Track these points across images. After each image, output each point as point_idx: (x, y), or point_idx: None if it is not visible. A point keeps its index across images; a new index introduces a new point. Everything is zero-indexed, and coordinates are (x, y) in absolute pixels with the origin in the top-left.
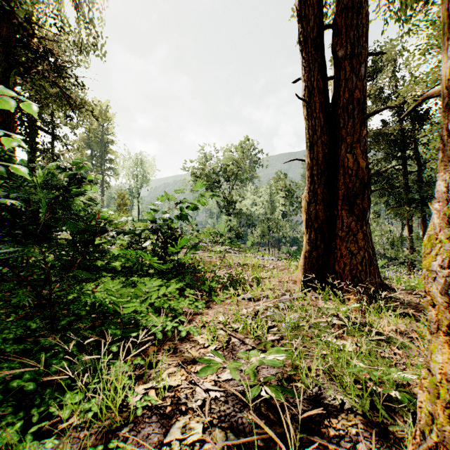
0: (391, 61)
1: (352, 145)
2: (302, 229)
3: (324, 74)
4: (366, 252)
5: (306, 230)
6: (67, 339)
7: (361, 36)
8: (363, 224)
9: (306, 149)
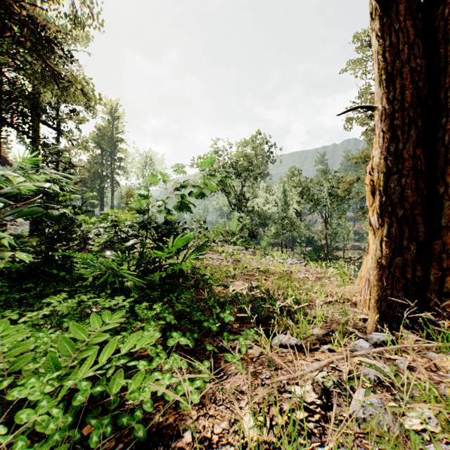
0: None
1: None
2: (320, 228)
3: None
4: None
5: (381, 220)
6: None
7: None
8: None
9: (380, 86)
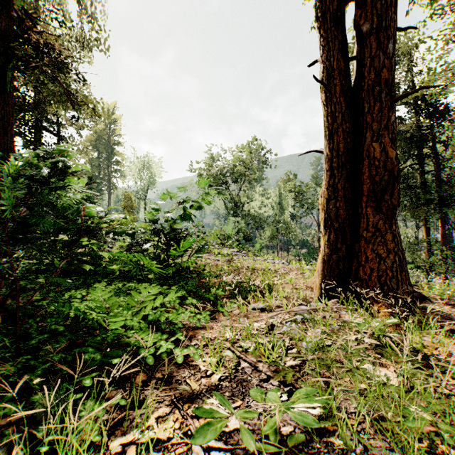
0: (407, 55)
1: (379, 132)
2: (313, 231)
3: (345, 53)
4: (397, 256)
5: (325, 230)
6: (35, 365)
7: (389, 7)
8: (392, 223)
9: (325, 139)
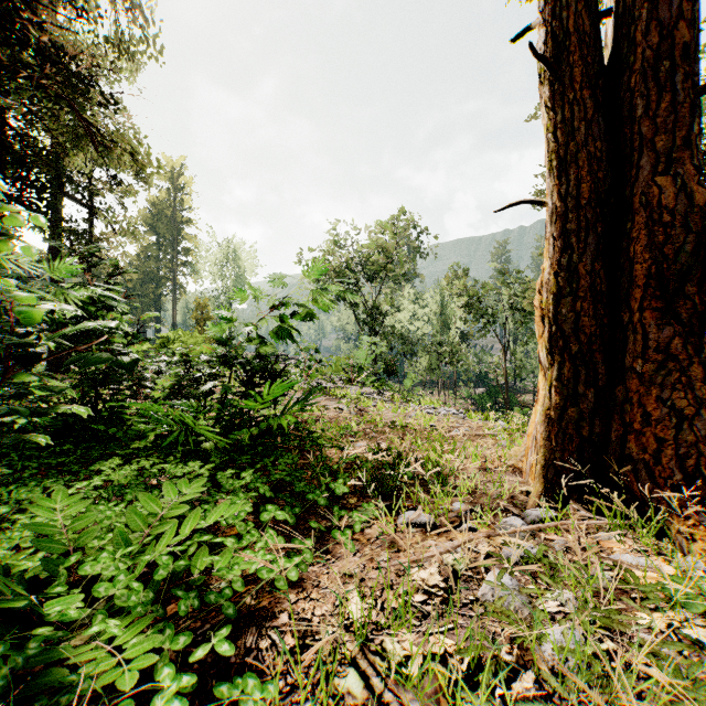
0: None
1: (670, 154)
2: (496, 359)
3: (593, 1)
4: None
5: (551, 358)
6: None
7: None
8: (700, 344)
9: (550, 175)
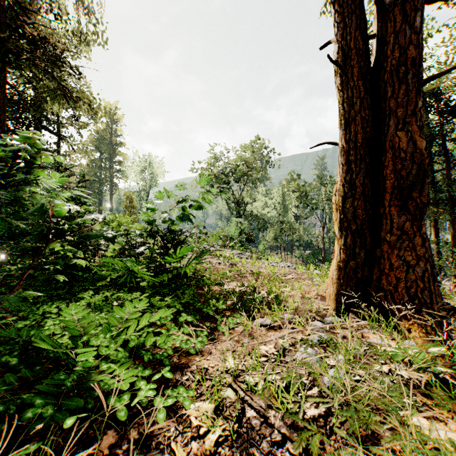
0: None
1: (405, 119)
2: (317, 232)
3: (364, 30)
4: (428, 263)
5: (341, 233)
6: None
7: None
8: (421, 225)
9: (340, 129)
